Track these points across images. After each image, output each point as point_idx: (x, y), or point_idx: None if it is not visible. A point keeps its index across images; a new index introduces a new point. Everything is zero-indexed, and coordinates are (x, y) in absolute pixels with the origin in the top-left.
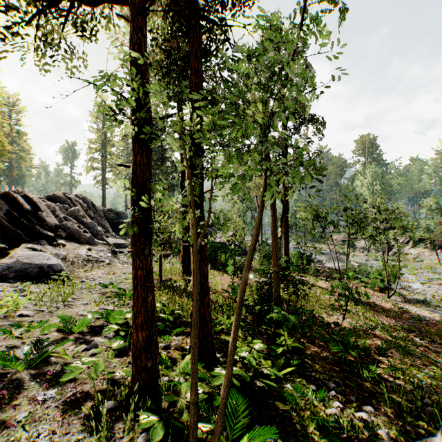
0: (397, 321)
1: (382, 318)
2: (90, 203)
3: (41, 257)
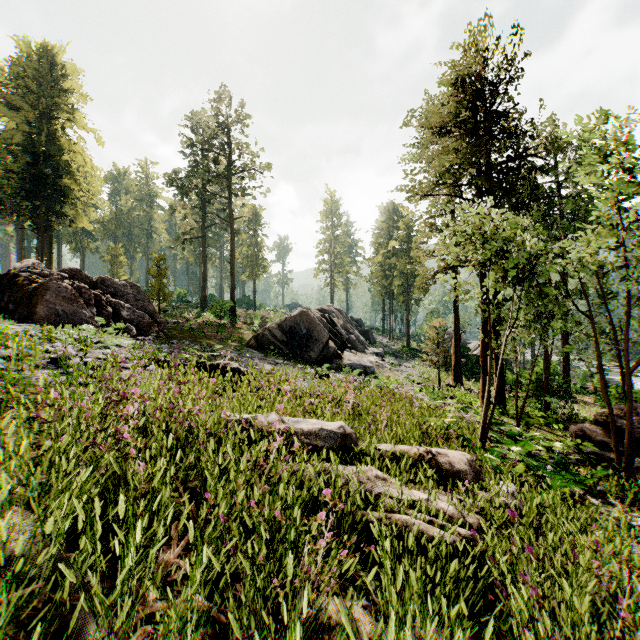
0: None
1: None
2: (343, 313)
3: (362, 361)
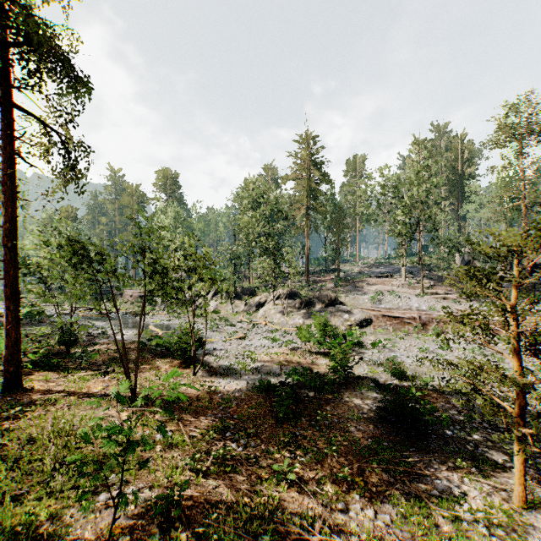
0: (208, 417)
1: (190, 424)
2: None
3: None
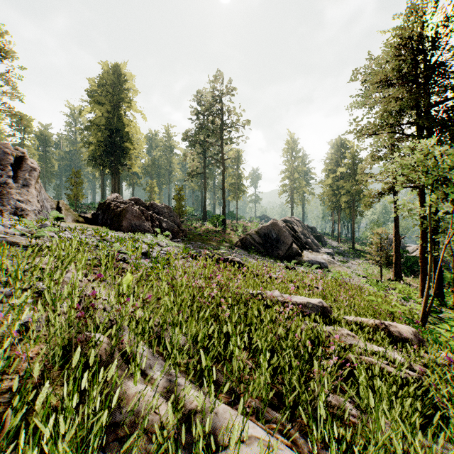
0: None
1: None
2: (301, 223)
3: (317, 259)
